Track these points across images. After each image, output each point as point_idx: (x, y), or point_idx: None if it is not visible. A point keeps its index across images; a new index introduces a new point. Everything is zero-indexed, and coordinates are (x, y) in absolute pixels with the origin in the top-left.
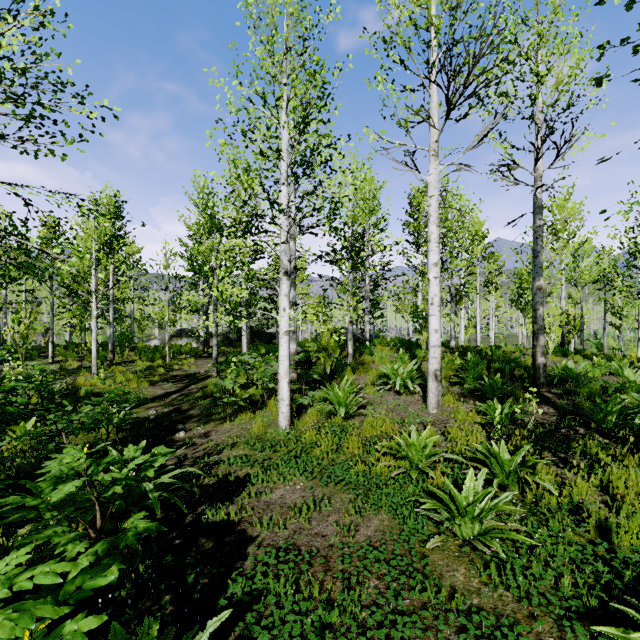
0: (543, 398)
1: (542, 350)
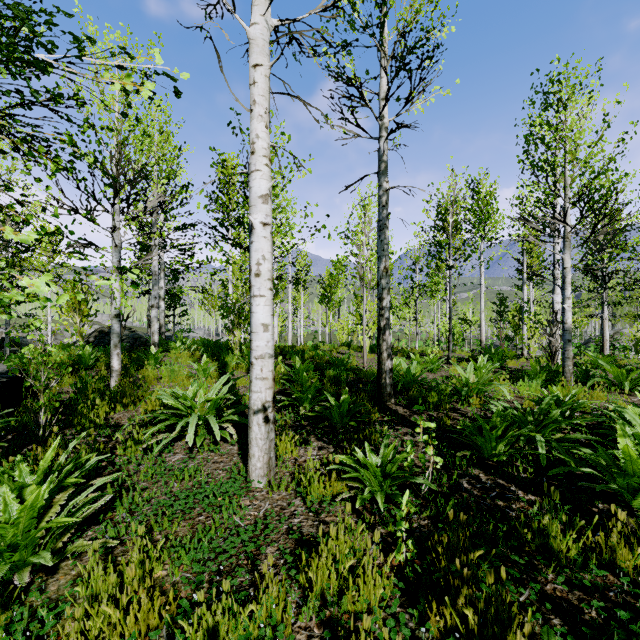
0: (399, 417)
1: (389, 351)
